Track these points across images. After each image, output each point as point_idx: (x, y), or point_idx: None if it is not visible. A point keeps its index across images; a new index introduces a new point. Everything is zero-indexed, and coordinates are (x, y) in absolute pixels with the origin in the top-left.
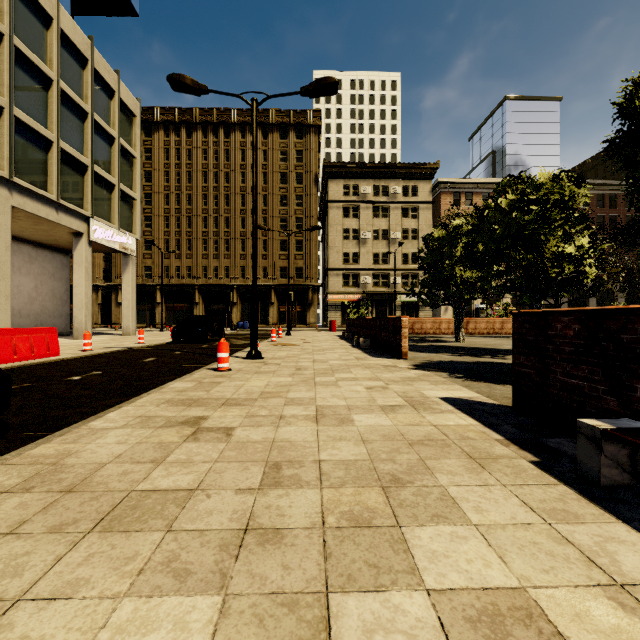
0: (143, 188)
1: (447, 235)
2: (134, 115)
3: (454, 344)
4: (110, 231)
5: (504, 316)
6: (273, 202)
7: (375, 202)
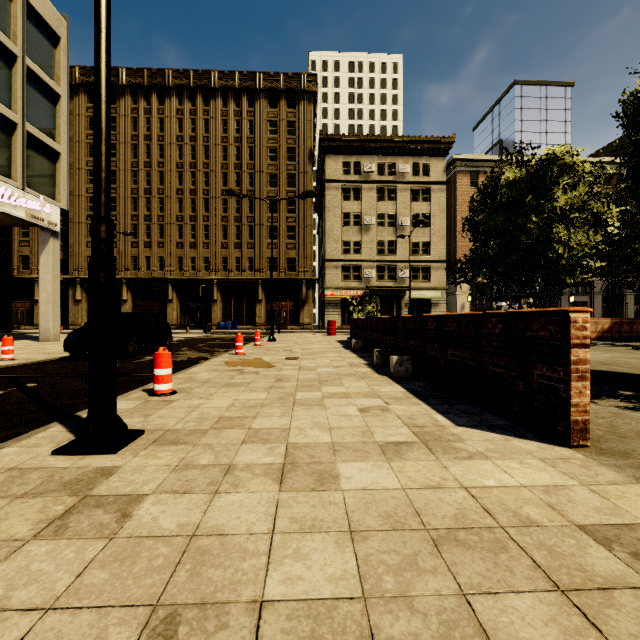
0: None
1: (526, 178)
2: (57, 35)
3: None
4: (6, 189)
5: None
6: (260, 181)
7: (380, 182)
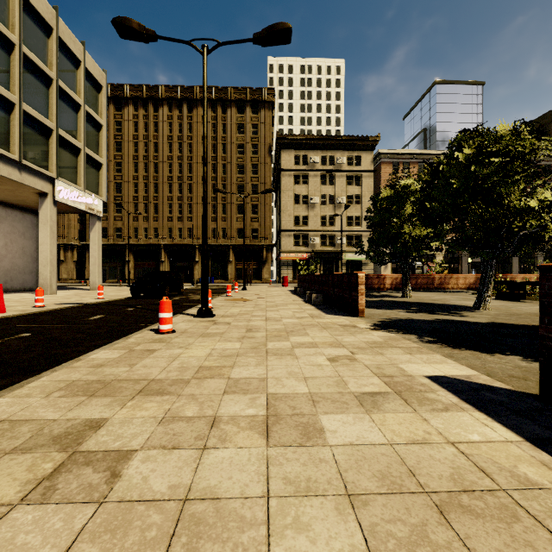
0: (114, 157)
1: (395, 195)
2: (100, 85)
3: (402, 299)
4: (76, 192)
5: (440, 272)
6: (231, 170)
7: (323, 170)
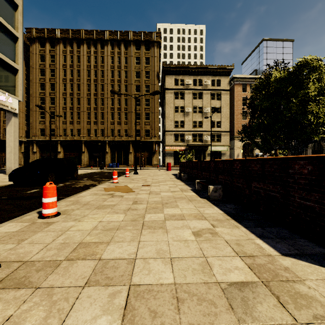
0: (49, 80)
1: (286, 77)
2: (16, 4)
3: None
4: None
5: None
6: (131, 89)
7: (194, 89)
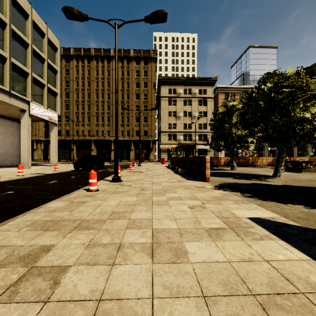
0: (65, 89)
1: (226, 111)
2: (56, 48)
3: (231, 171)
4: (42, 109)
5: (252, 156)
6: (132, 97)
7: (184, 97)
